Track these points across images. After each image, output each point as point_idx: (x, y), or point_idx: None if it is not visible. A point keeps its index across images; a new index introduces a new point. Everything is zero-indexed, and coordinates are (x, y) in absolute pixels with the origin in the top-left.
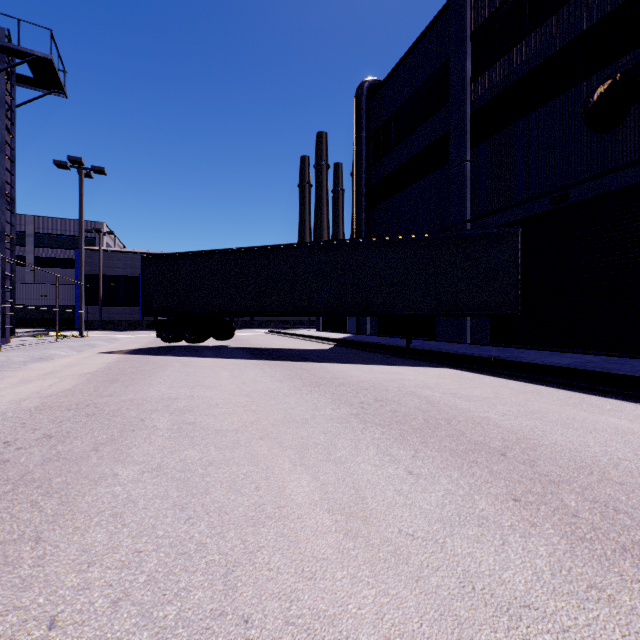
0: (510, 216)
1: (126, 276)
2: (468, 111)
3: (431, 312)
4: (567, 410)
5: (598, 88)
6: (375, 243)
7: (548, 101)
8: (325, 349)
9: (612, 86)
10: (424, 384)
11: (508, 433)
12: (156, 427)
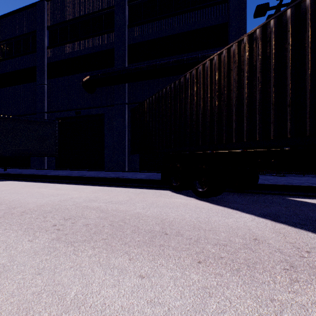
0: (63, 115)
1: None
2: (46, 61)
3: (11, 154)
4: (32, 189)
5: (84, 78)
6: None
7: (75, 74)
8: None
9: (87, 80)
10: None
11: None
12: None
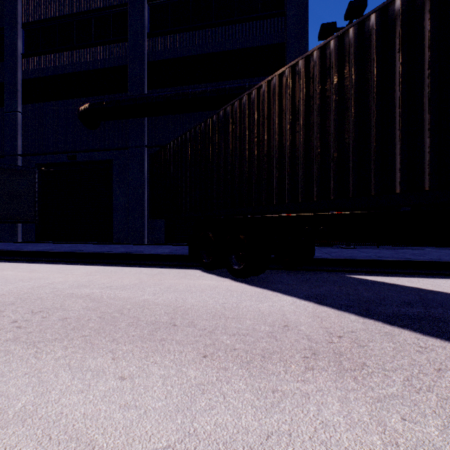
0: (48, 159)
1: None
2: (20, 76)
3: None
4: None
5: (80, 106)
6: None
7: (68, 99)
8: None
9: (85, 109)
10: None
11: None
12: None
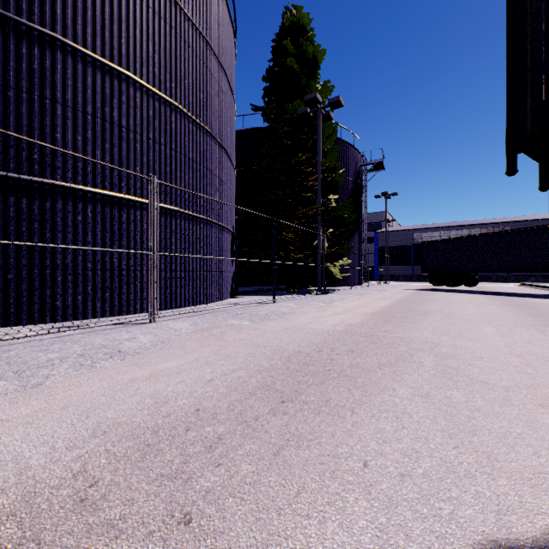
0: None
1: (402, 246)
2: None
3: None
4: None
5: None
6: None
7: None
8: (548, 294)
9: None
10: None
11: None
12: (439, 301)
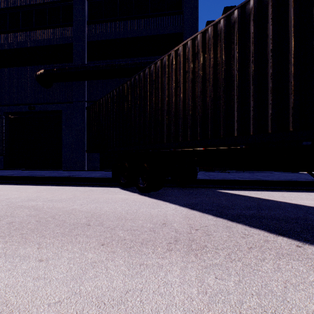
0: (13, 109)
1: None
2: None
3: None
4: None
5: (37, 71)
6: None
7: (28, 65)
8: None
9: (41, 73)
10: None
11: None
12: None
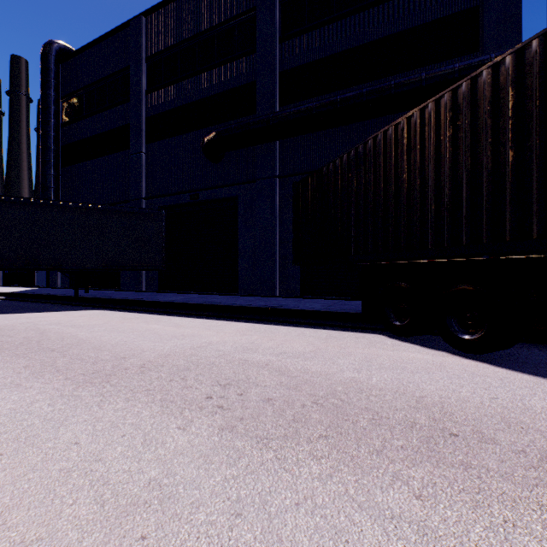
0: (170, 201)
1: None
2: (144, 115)
3: (98, 267)
4: (138, 325)
5: (206, 137)
6: (42, 204)
7: (190, 131)
8: None
9: (211, 139)
10: (58, 322)
11: (76, 340)
12: None
